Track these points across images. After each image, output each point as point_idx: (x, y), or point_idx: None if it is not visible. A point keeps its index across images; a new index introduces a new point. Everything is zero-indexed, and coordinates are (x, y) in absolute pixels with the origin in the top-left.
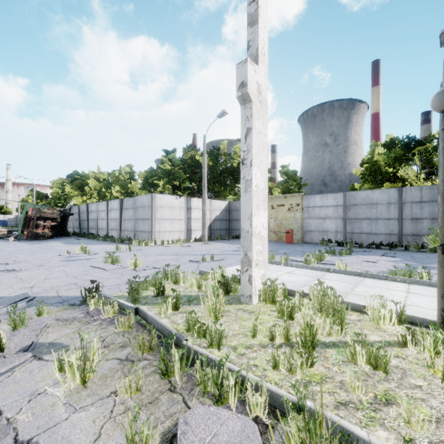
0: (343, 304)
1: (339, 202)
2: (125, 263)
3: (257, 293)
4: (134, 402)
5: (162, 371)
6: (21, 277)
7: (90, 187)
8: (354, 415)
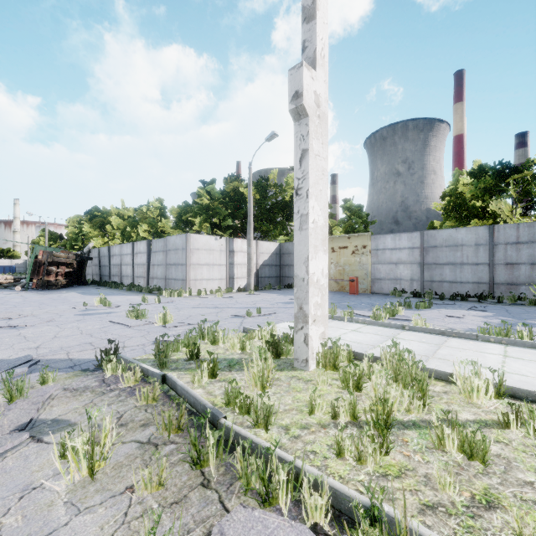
0: (424, 372)
1: (415, 244)
2: (153, 319)
3: (314, 357)
4: (156, 502)
5: (193, 459)
6: (26, 334)
7: (113, 226)
8: (446, 524)
